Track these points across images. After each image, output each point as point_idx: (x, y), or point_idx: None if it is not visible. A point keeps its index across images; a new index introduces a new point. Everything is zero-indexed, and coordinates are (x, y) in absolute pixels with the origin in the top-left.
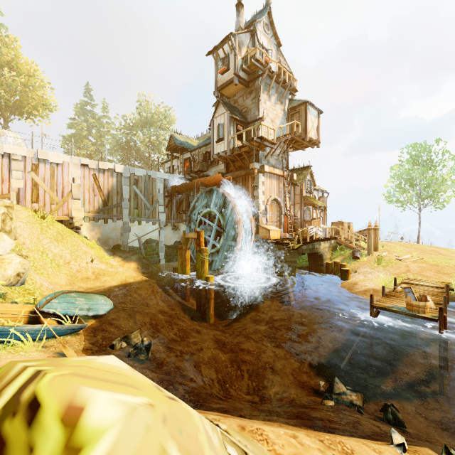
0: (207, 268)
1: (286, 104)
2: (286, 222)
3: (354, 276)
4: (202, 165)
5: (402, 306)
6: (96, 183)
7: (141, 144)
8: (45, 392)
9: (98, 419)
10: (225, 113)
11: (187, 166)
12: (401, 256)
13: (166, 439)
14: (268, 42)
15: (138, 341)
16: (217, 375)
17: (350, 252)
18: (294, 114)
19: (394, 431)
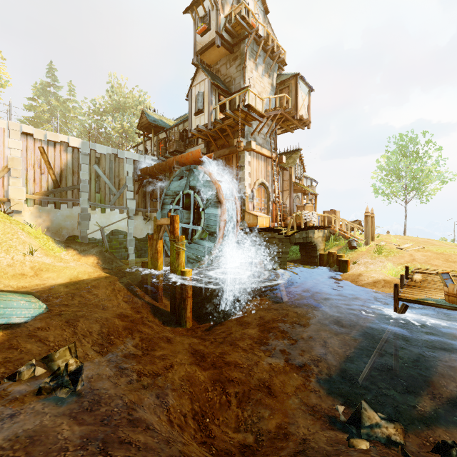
0: (183, 260)
1: (274, 78)
2: (275, 210)
3: (353, 267)
4: (179, 144)
5: (438, 298)
6: (44, 158)
7: (112, 131)
8: None
9: None
10: (205, 80)
11: (161, 146)
12: (401, 245)
13: None
14: (254, 5)
15: (64, 364)
16: (192, 405)
17: (346, 241)
18: (283, 90)
19: None
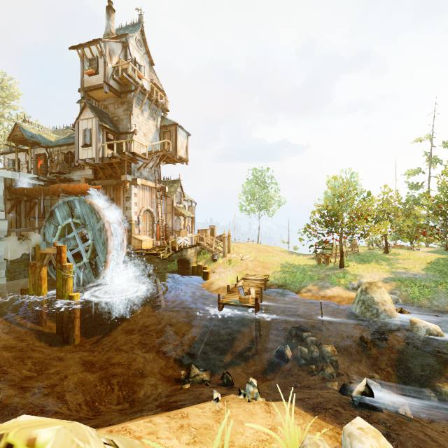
0: (71, 286)
1: (158, 120)
2: (159, 231)
3: (212, 276)
4: (64, 166)
5: (237, 300)
6: None
7: None
8: (14, 439)
9: (44, 439)
10: (93, 118)
11: (41, 164)
12: (244, 256)
13: (73, 436)
14: (141, 58)
15: None
16: (85, 397)
17: (211, 255)
18: (166, 132)
19: (215, 391)
